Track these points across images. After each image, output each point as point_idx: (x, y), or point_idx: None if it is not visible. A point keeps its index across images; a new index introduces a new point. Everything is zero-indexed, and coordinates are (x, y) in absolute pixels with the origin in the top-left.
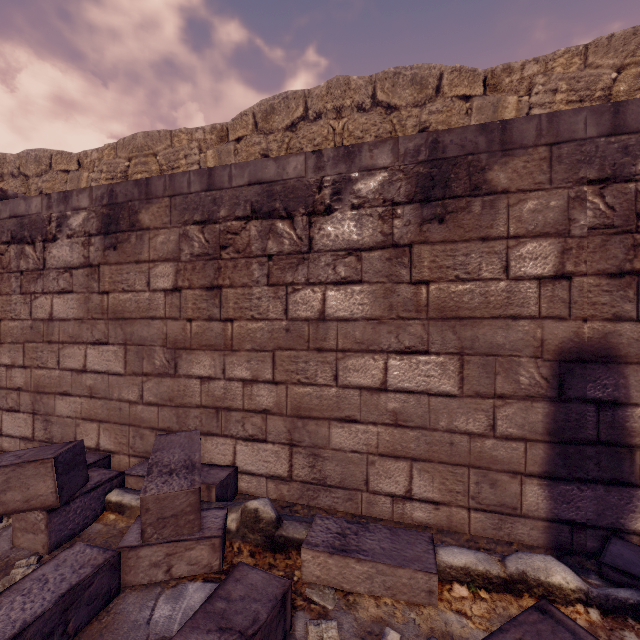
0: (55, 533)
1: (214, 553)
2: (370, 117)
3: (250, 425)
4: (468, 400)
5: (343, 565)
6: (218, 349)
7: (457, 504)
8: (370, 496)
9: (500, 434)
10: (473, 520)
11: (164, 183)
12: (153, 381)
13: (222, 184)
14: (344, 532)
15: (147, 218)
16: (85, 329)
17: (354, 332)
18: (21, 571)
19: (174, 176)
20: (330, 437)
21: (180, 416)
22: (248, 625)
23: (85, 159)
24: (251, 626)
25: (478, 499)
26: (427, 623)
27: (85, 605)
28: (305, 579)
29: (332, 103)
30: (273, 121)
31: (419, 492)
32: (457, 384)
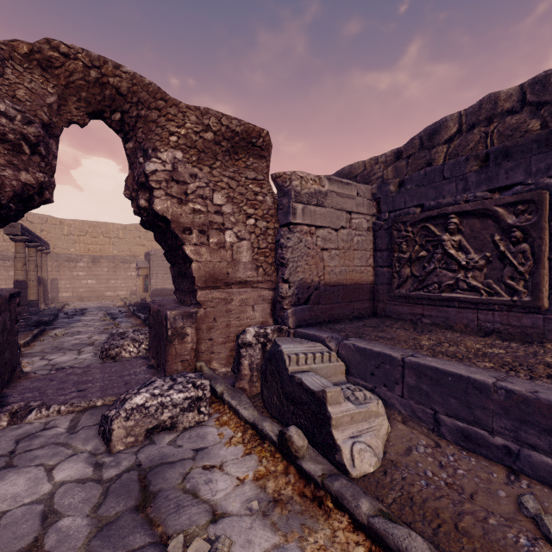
0: None
1: None
2: (26, 224)
3: None
4: None
5: None
6: None
7: None
8: None
9: None
10: None
11: None
12: None
13: None
14: None
15: None
16: None
17: None
18: None
19: None
20: None
21: None
22: None
23: None
24: None
25: None
26: None
27: None
28: None
29: None
30: None
31: None
32: None
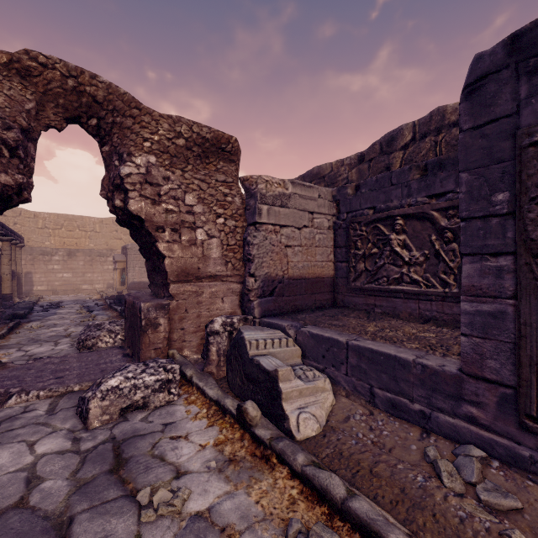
0: None
1: None
2: None
3: None
4: None
5: None
6: None
7: None
8: None
9: None
10: None
11: None
12: None
13: None
14: None
15: None
16: None
17: None
18: None
19: None
20: None
21: None
22: None
23: None
24: None
25: None
26: None
27: None
28: None
29: None
30: None
31: None
32: None
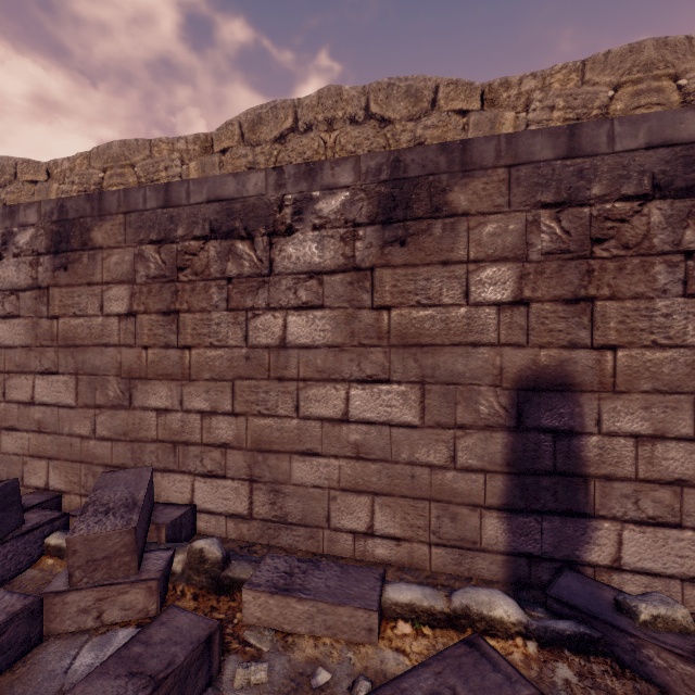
0: None
1: (151, 597)
2: (363, 130)
3: (209, 460)
4: (429, 431)
5: (284, 605)
6: (175, 379)
7: (418, 540)
8: (332, 533)
9: (460, 466)
10: (434, 556)
11: (118, 198)
12: (106, 414)
13: (180, 201)
14: (292, 571)
15: (100, 236)
16: (33, 357)
17: (315, 360)
18: None
19: (129, 191)
20: (291, 472)
21: (135, 451)
22: (161, 669)
23: (55, 169)
24: (164, 670)
25: (439, 534)
26: (363, 662)
27: None
28: (246, 621)
29: (323, 114)
30: (260, 132)
31: (381, 528)
32: (418, 414)
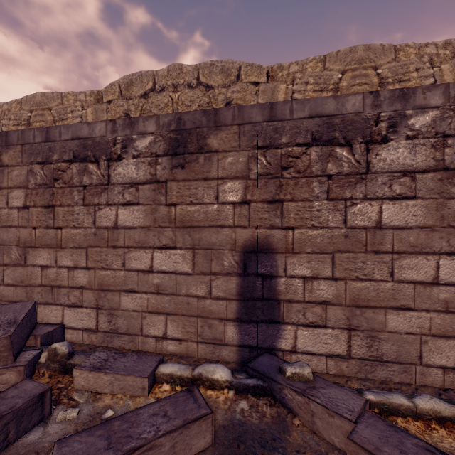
0: None
1: (20, 376)
2: (195, 92)
3: (72, 297)
4: (197, 276)
5: (97, 377)
6: (52, 247)
7: (191, 340)
8: (143, 338)
9: (214, 296)
10: (200, 349)
11: (18, 135)
12: (10, 269)
13: (55, 138)
14: (108, 359)
15: (6, 158)
16: None
17: (134, 235)
18: None
19: (24, 131)
20: (120, 302)
21: (28, 292)
22: (6, 410)
23: None
24: (7, 410)
25: (202, 336)
26: (136, 405)
27: None
28: (76, 388)
29: (171, 81)
30: (132, 91)
31: (171, 334)
32: (191, 267)
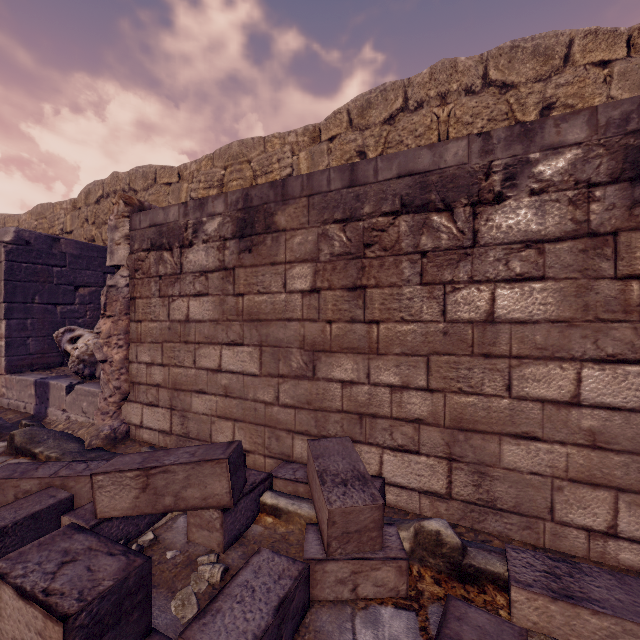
0: (227, 532)
1: (400, 576)
2: (481, 99)
3: (399, 434)
4: None
5: (571, 615)
6: (361, 352)
7: None
8: (556, 527)
9: None
10: None
11: (301, 183)
12: (289, 383)
13: (366, 179)
14: (554, 571)
15: (283, 219)
16: (220, 330)
17: (534, 336)
18: (208, 569)
19: (312, 175)
20: (501, 454)
21: (319, 420)
22: None
23: (185, 171)
24: None
25: None
26: None
27: (290, 619)
28: (516, 623)
29: (436, 89)
30: (369, 116)
31: (628, 530)
32: None
